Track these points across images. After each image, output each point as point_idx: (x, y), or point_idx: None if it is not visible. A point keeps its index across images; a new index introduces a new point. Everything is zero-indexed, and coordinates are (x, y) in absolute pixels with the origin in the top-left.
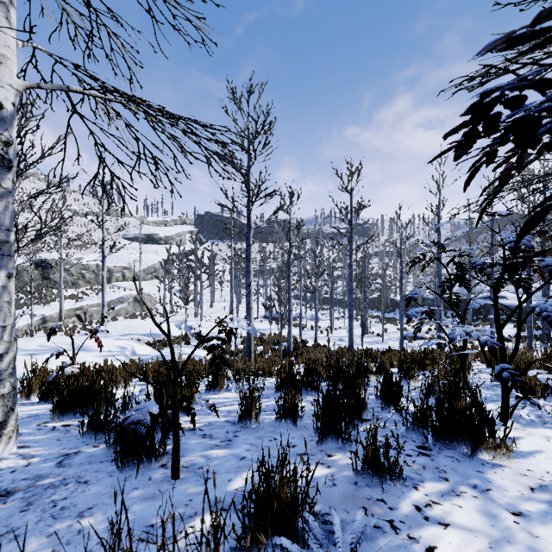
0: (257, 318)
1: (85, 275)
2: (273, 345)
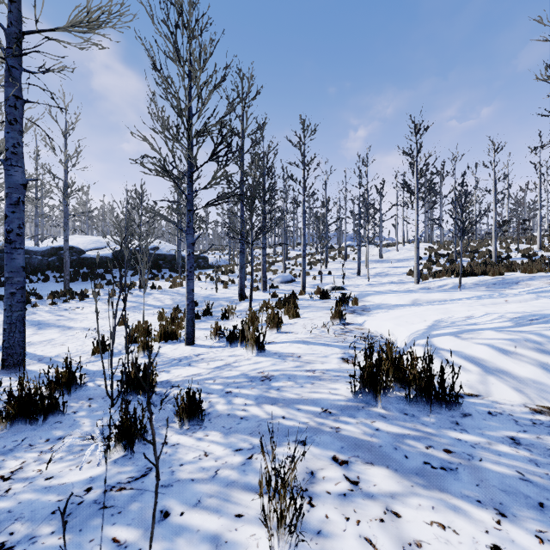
0: None
1: None
2: None
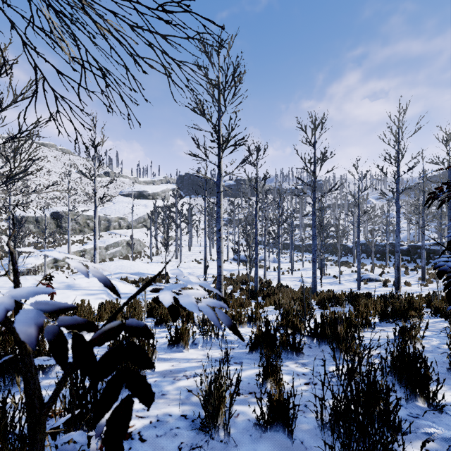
0: (227, 260)
1: (90, 224)
2: (241, 284)
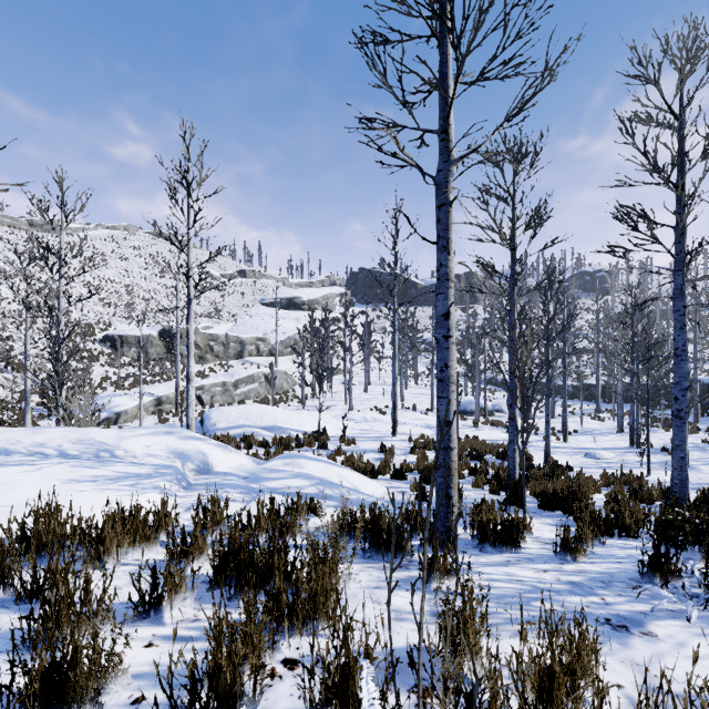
0: (431, 410)
1: (214, 348)
2: (469, 459)
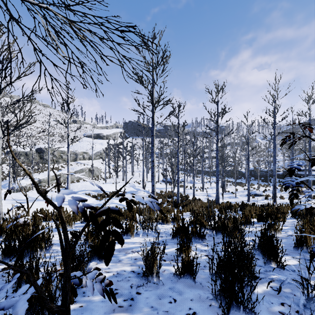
0: (158, 181)
1: (63, 156)
2: (168, 198)
